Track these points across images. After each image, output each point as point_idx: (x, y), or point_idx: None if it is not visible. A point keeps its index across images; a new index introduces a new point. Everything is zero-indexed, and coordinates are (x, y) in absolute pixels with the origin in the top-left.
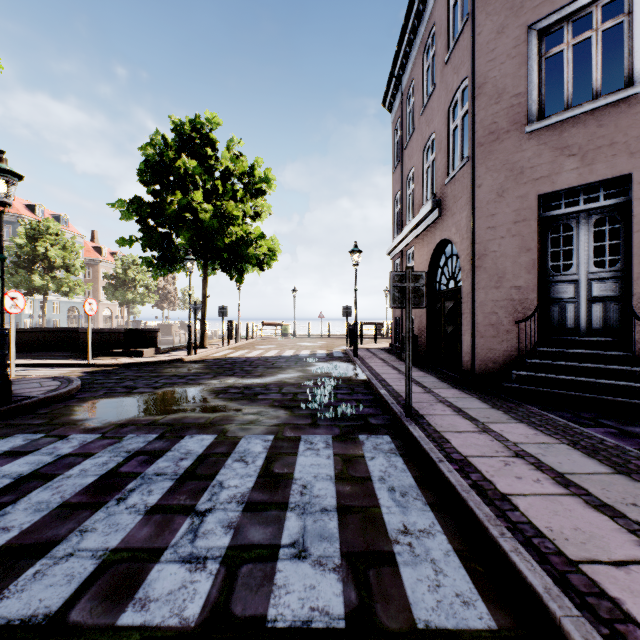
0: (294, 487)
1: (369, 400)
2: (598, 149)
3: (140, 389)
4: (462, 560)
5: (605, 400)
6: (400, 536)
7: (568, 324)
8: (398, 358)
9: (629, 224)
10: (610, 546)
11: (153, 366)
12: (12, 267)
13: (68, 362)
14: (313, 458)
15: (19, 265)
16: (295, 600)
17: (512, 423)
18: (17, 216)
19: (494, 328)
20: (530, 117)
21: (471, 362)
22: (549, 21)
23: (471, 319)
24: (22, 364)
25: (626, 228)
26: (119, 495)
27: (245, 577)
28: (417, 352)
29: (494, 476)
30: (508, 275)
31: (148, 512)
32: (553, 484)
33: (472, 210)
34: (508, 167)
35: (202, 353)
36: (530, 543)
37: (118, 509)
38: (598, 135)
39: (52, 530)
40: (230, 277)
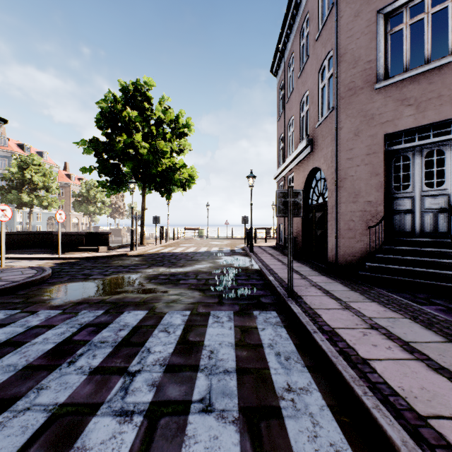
0: (204, 352)
1: (261, 284)
2: (429, 100)
3: (94, 276)
4: (334, 414)
5: (435, 285)
6: (285, 393)
7: (406, 229)
8: (282, 253)
9: (451, 155)
10: (450, 403)
11: (105, 259)
12: (7, 188)
13: (44, 256)
14: (219, 329)
15: (12, 187)
16: (201, 449)
17: (367, 302)
18: (11, 152)
19: (352, 232)
20: (378, 77)
21: (335, 256)
22: (392, 7)
23: (335, 225)
24: (11, 257)
25: (449, 158)
26: (70, 359)
27: (163, 428)
28: (295, 249)
29: (356, 344)
30: (362, 193)
31: (91, 373)
32: (401, 351)
33: (336, 146)
34: (362, 114)
35: (141, 249)
36: (387, 400)
37: (68, 370)
38: (429, 90)
39: (16, 388)
40: (161, 195)
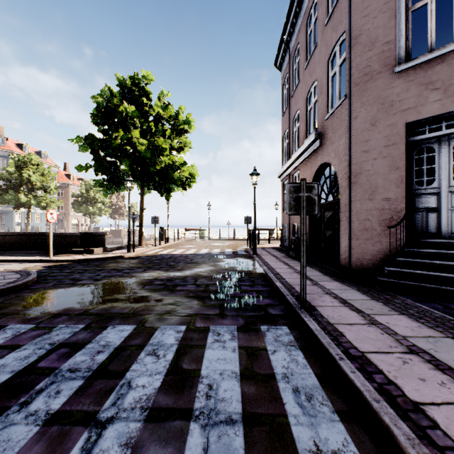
0: (200, 387)
1: (267, 291)
2: None
3: (83, 281)
4: None
5: None
6: None
7: (431, 229)
8: (287, 255)
9: None
10: None
11: (99, 261)
12: (5, 188)
13: (35, 258)
14: (220, 351)
15: (10, 187)
16: None
17: (394, 315)
18: (10, 152)
19: (368, 232)
20: (398, 60)
21: (348, 259)
22: None
23: (348, 225)
24: None
25: None
26: (25, 398)
27: None
28: None
29: (397, 377)
30: (380, 189)
31: (46, 422)
32: None
33: (349, 137)
34: (380, 101)
35: (139, 251)
36: None
37: (17, 417)
38: None
39: None
40: (161, 194)
